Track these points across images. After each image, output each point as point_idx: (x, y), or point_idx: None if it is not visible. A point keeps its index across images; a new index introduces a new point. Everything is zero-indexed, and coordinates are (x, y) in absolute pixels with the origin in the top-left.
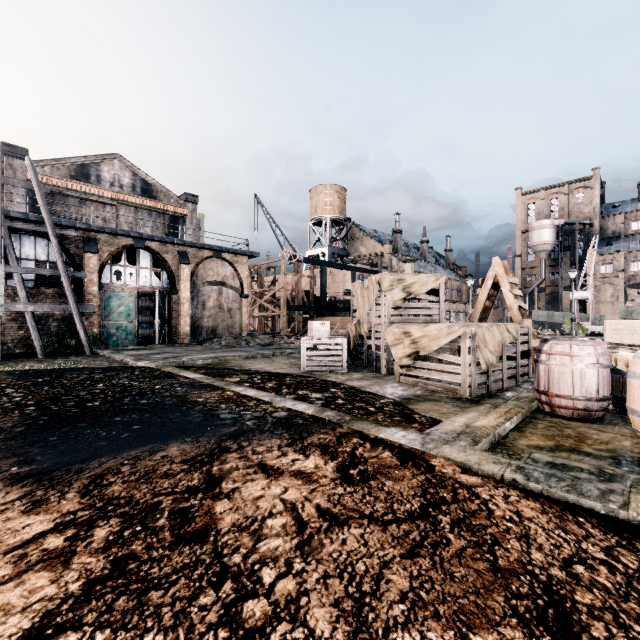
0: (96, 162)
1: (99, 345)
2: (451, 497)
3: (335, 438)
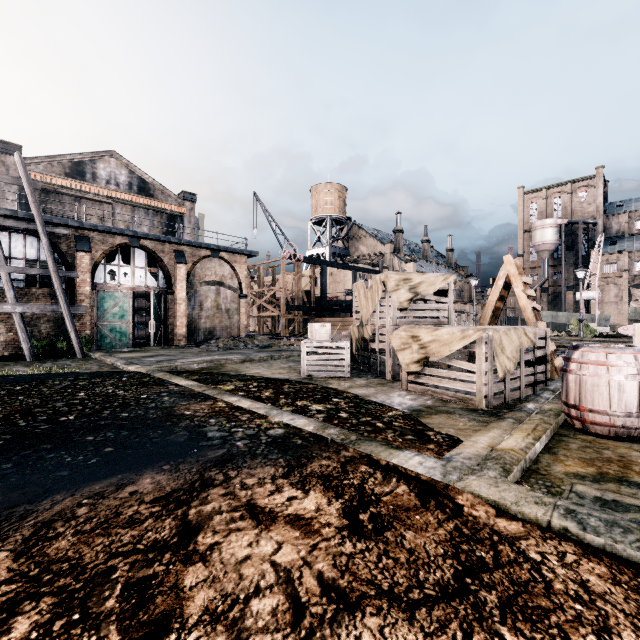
0: (92, 159)
1: (92, 347)
2: (492, 558)
3: (339, 465)
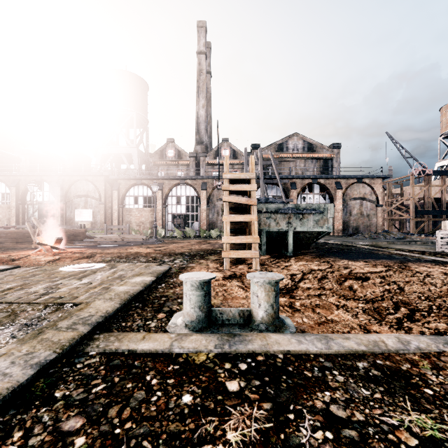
0: (286, 140)
1: None
2: None
3: None
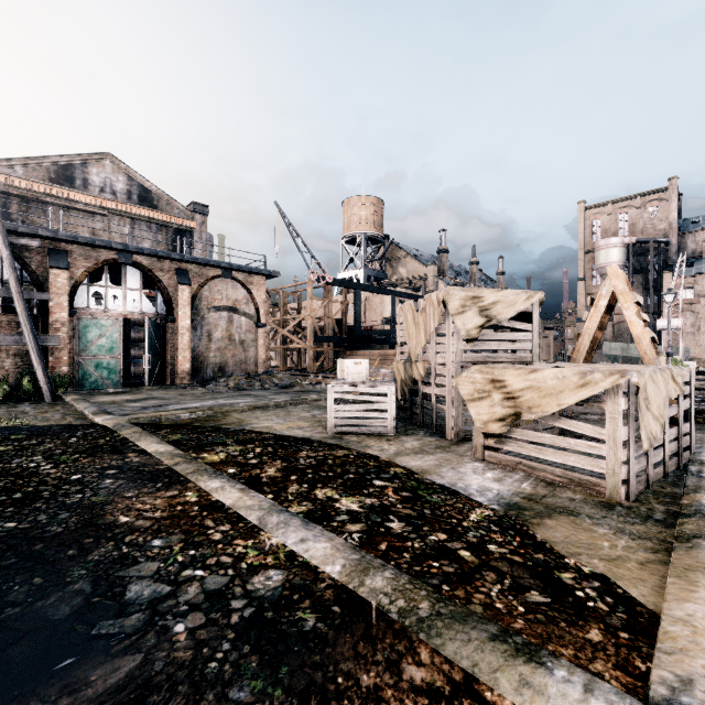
0: (82, 163)
1: (71, 387)
2: None
3: None
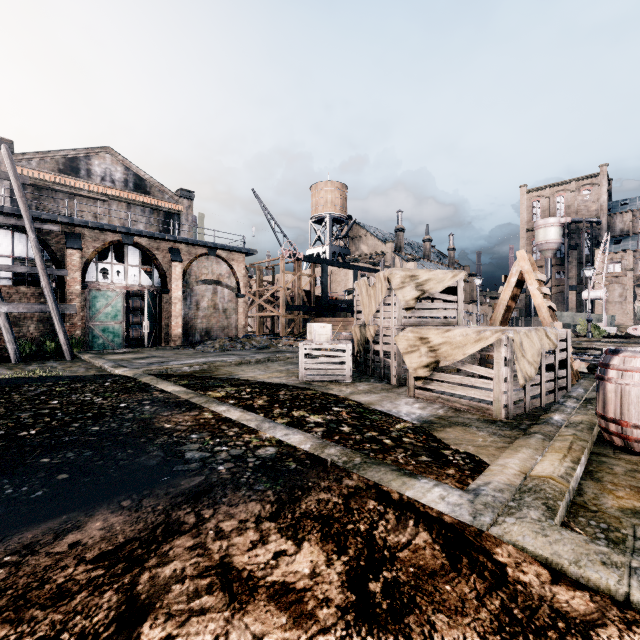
0: (86, 155)
1: (83, 348)
2: None
3: (341, 500)
